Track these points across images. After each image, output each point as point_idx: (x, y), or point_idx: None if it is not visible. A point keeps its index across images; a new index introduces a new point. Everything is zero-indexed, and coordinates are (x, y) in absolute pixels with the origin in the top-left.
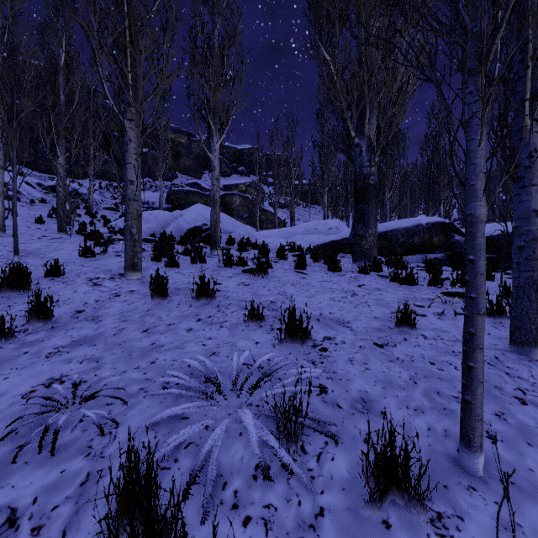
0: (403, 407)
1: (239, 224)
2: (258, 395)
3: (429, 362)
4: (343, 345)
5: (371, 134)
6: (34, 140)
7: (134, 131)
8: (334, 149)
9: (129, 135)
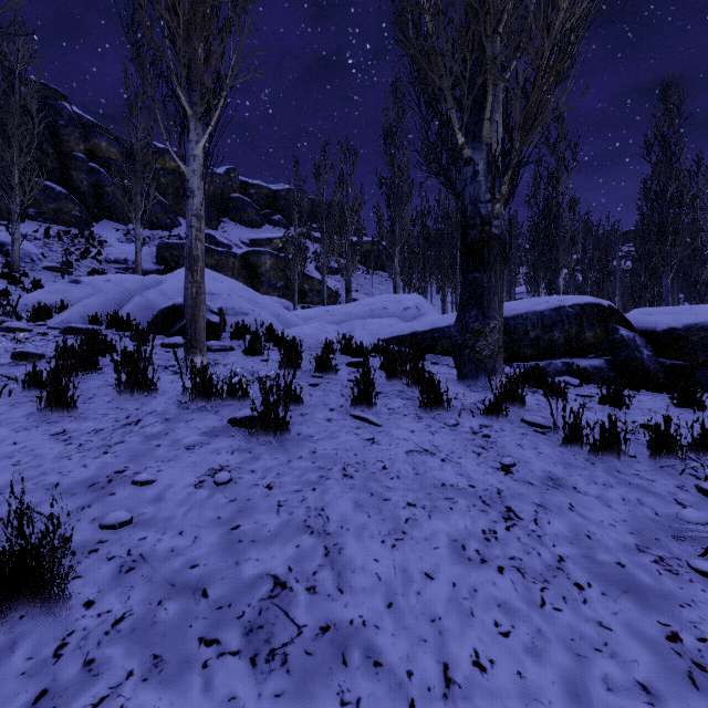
0: None
1: (261, 298)
2: None
3: None
4: None
5: (495, 142)
6: None
7: None
8: (410, 190)
9: None
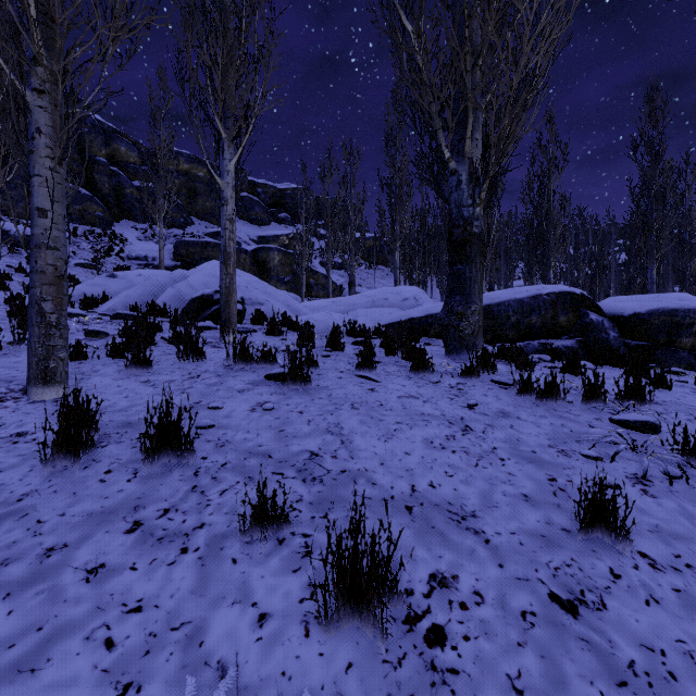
0: None
1: (274, 290)
2: None
3: None
4: (480, 608)
5: (475, 156)
6: None
7: (49, 114)
8: (409, 189)
9: (35, 121)
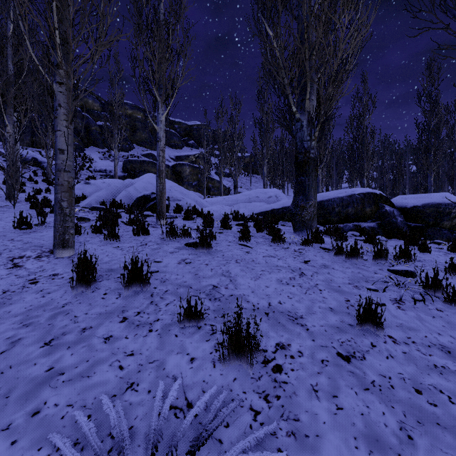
0: None
1: (187, 192)
2: None
3: (414, 389)
4: (301, 358)
5: (312, 110)
6: None
7: (65, 96)
8: (273, 126)
9: (58, 100)
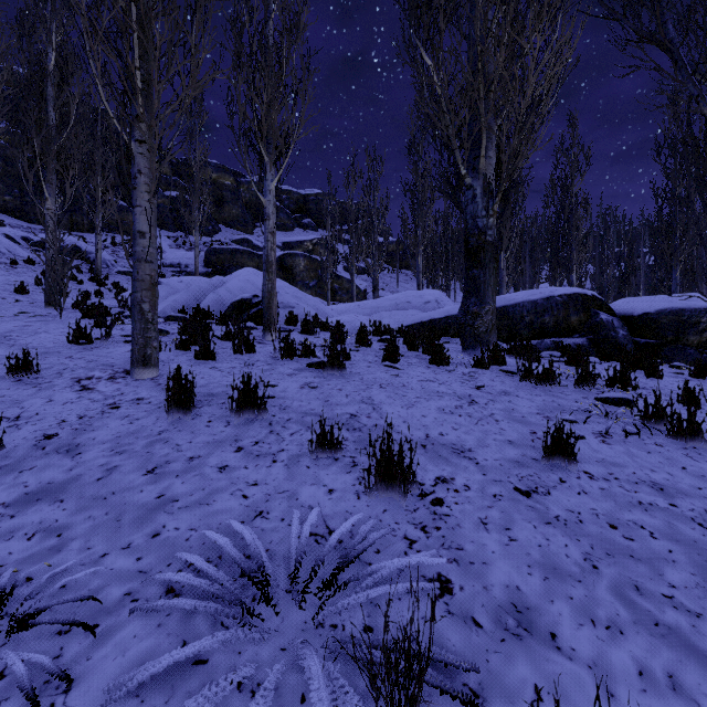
0: (586, 621)
1: (303, 295)
2: (334, 604)
3: (609, 524)
4: (467, 492)
5: (489, 172)
6: (19, 178)
7: (147, 158)
8: (432, 195)
9: (137, 164)
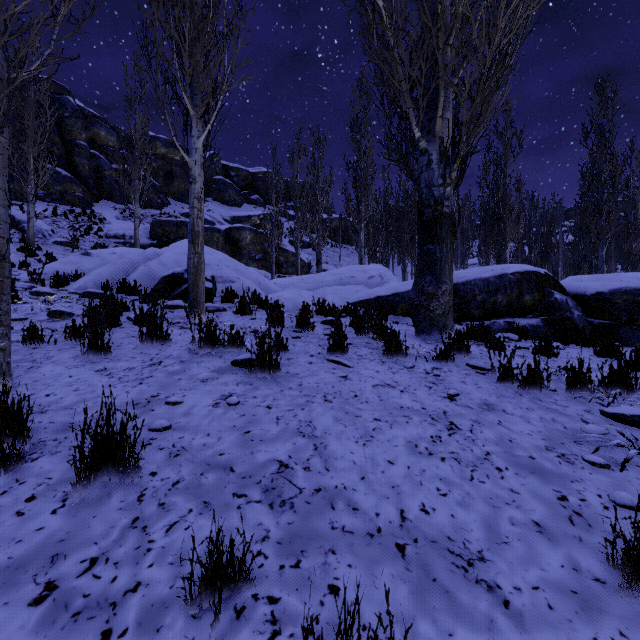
0: None
1: (245, 268)
2: None
3: None
4: None
5: (446, 136)
6: None
7: None
8: (374, 173)
9: None
